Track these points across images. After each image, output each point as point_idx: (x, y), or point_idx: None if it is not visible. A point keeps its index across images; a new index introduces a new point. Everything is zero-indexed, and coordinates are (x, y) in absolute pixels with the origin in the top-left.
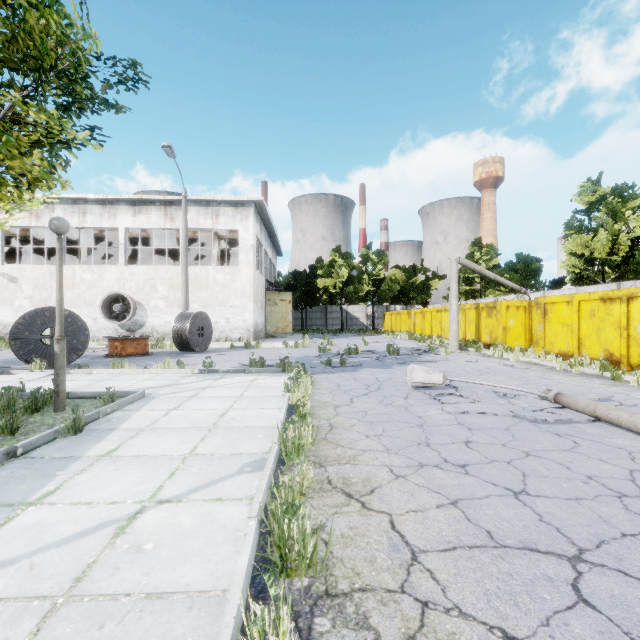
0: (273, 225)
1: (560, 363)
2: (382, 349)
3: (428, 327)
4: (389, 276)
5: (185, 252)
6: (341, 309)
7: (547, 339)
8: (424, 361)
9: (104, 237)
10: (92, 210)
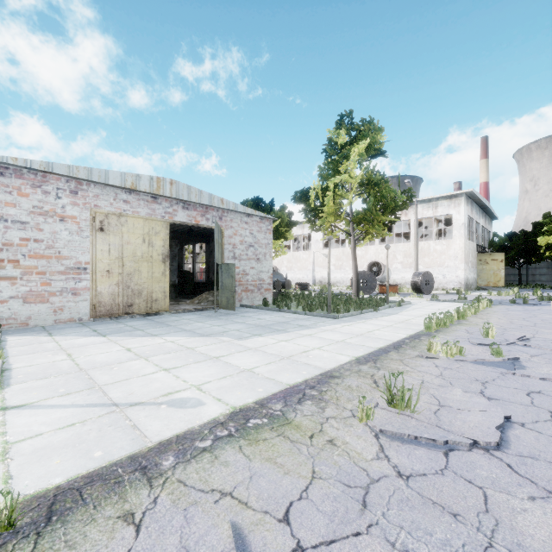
0: (484, 201)
1: None
2: None
3: None
4: None
5: (416, 236)
6: None
7: None
8: None
9: None
10: None
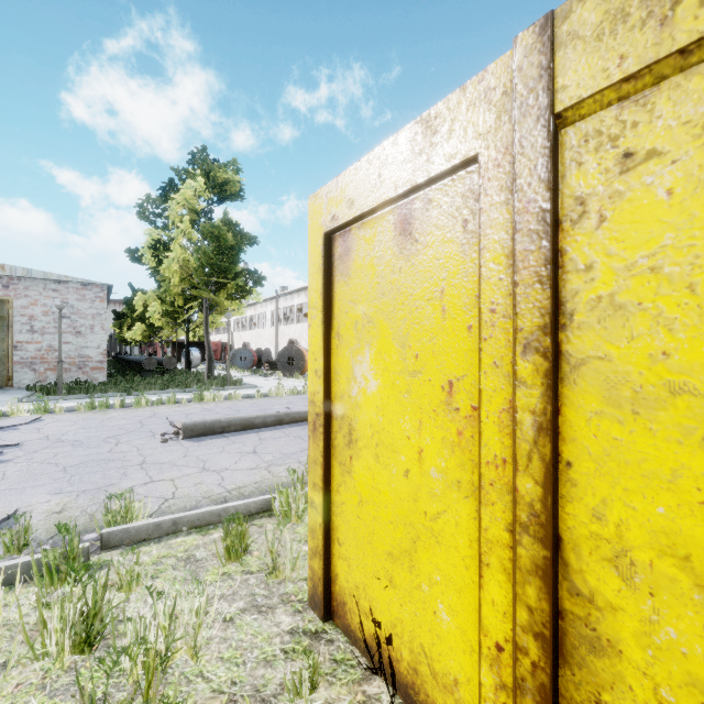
0: None
1: None
2: None
3: None
4: None
5: None
6: None
7: None
8: None
9: None
10: None
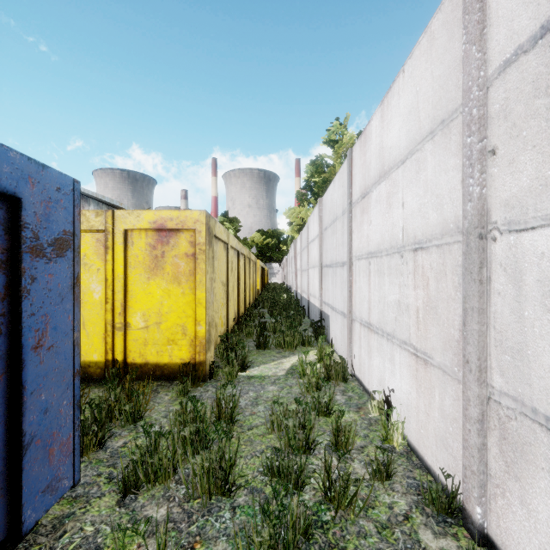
0: (107, 199)
1: None
2: None
3: None
4: (251, 238)
5: None
6: None
7: None
8: None
9: None
10: None
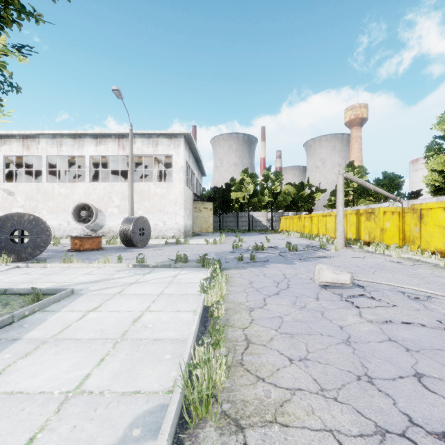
0: (198, 153)
1: (438, 260)
2: (282, 245)
3: (315, 228)
4: (283, 190)
5: (131, 171)
6: (248, 214)
7: (423, 239)
8: (320, 257)
9: (78, 163)
10: (66, 142)
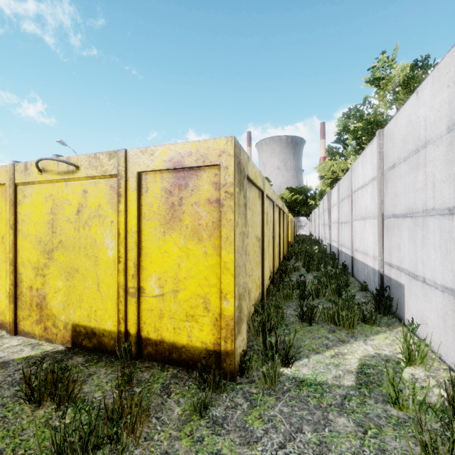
0: None
1: None
2: None
3: None
4: (280, 195)
5: None
6: None
7: None
8: None
9: None
10: None
